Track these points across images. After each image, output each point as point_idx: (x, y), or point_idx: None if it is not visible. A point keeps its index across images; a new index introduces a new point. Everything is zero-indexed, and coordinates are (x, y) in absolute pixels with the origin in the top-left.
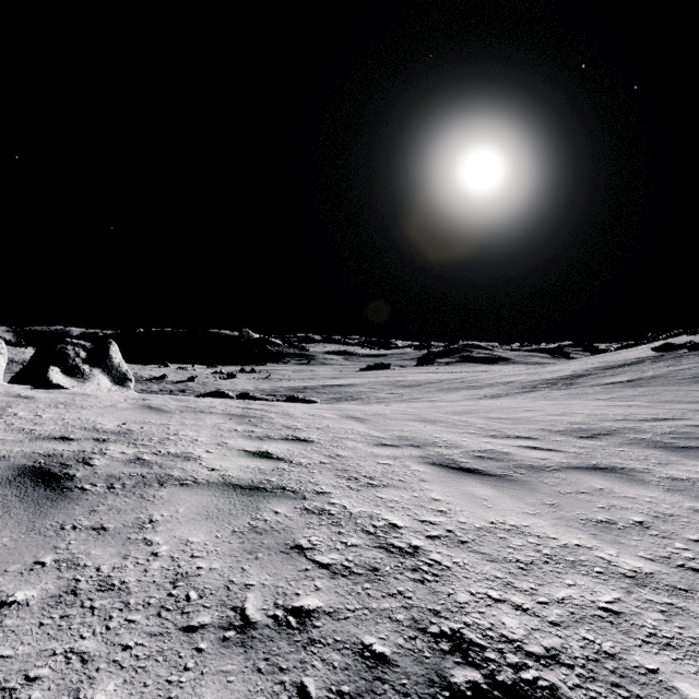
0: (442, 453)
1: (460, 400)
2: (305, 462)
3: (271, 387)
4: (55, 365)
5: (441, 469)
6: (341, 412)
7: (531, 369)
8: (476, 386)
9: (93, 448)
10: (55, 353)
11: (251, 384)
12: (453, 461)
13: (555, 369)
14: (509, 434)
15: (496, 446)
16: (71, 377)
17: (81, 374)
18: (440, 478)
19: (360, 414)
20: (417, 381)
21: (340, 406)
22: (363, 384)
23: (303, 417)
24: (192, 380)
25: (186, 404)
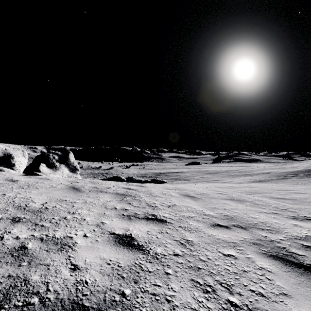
0: (270, 239)
1: (242, 182)
2: (160, 253)
3: (145, 172)
4: (43, 162)
5: (285, 266)
6: (181, 191)
7: (278, 166)
8: (248, 174)
9: (0, 230)
10: (44, 157)
11: (136, 171)
12: (287, 252)
13: (294, 166)
14: (303, 215)
15: (310, 231)
16: (50, 168)
17: (55, 167)
18: (299, 289)
19: (192, 193)
20: (215, 171)
21: (179, 187)
22: (187, 172)
23: (159, 196)
24: (111, 169)
25: (95, 185)
